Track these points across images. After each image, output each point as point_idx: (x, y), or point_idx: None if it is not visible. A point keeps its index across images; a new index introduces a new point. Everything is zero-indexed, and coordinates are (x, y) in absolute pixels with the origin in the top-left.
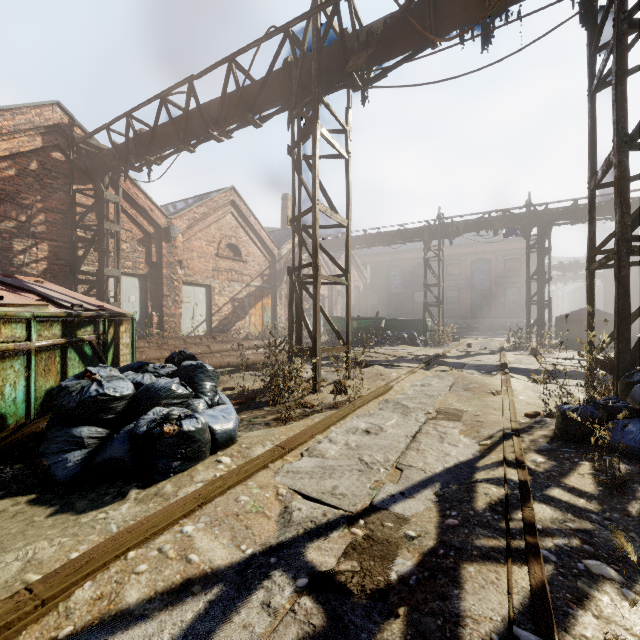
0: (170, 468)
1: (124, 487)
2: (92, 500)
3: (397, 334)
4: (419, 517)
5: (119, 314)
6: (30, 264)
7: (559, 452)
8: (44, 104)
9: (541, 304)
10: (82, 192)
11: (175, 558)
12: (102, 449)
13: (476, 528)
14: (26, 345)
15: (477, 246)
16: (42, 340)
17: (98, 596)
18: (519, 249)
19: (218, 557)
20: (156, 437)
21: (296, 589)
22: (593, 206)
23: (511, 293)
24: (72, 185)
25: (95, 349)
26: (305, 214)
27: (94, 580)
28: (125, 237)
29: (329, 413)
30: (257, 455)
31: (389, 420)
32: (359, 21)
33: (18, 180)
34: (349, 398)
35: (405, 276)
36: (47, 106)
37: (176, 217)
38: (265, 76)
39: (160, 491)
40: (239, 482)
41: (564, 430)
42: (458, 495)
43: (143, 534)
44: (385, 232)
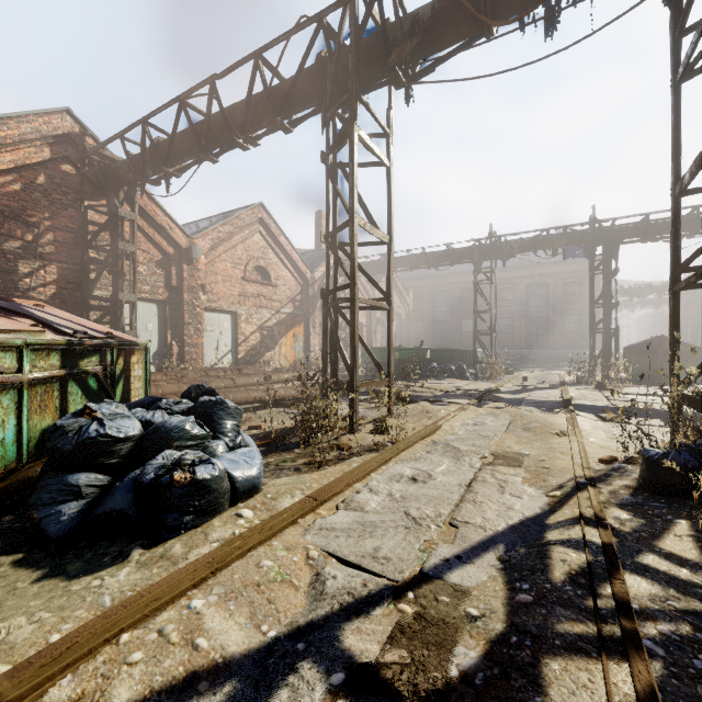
0: (181, 523)
1: (127, 545)
2: (88, 561)
3: (444, 366)
4: (481, 589)
5: (130, 342)
6: (37, 288)
7: (647, 507)
8: (52, 111)
9: (607, 332)
10: (94, 209)
11: (178, 643)
12: (102, 500)
13: (556, 607)
14: (17, 377)
15: (533, 268)
16: (37, 372)
17: (78, 695)
18: (580, 271)
19: (232, 642)
20: (165, 486)
21: (329, 688)
22: (677, 216)
23: (571, 321)
24: (83, 201)
25: (101, 382)
26: (341, 229)
27: (75, 673)
28: (142, 258)
29: (369, 457)
30: (284, 508)
31: (439, 465)
32: (403, 8)
33: (24, 195)
34: (392, 439)
35: (452, 302)
36: (56, 113)
37: (198, 236)
38: (296, 73)
39: (167, 552)
40: (262, 542)
41: (651, 480)
42: (528, 561)
43: (141, 610)
44: (430, 253)
